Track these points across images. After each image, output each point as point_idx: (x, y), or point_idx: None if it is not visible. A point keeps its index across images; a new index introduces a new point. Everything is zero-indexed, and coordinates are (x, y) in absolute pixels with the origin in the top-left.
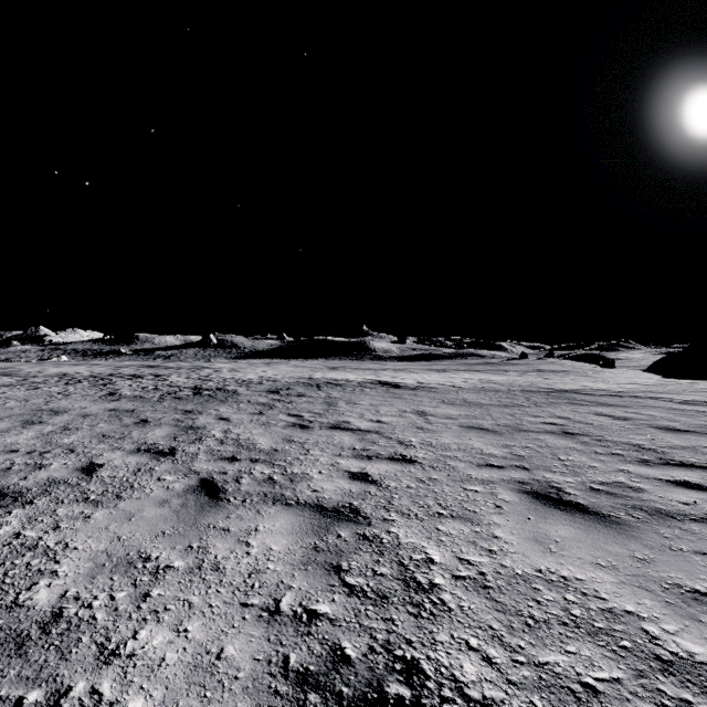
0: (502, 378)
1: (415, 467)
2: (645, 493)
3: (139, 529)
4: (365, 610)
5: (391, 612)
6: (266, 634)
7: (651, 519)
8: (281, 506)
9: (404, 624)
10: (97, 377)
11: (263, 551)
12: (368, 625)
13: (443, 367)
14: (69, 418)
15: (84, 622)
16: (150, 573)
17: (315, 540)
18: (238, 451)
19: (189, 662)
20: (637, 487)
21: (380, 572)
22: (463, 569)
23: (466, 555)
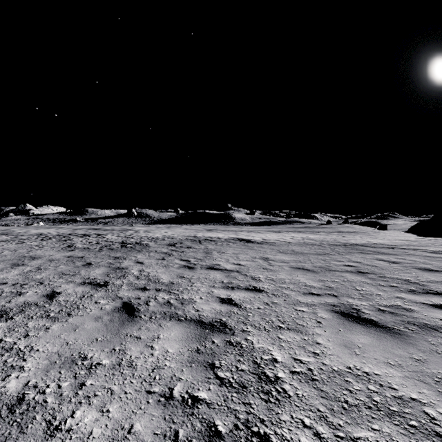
0: (316, 236)
1: (263, 295)
2: (415, 312)
3: (81, 337)
4: (231, 396)
5: (249, 398)
6: (163, 414)
7: (421, 331)
8: (175, 321)
9: (258, 407)
10: (61, 235)
11: (162, 353)
12: (233, 408)
13: (278, 229)
14: (41, 261)
15: (39, 404)
16: (86, 369)
17: (197, 345)
18: (148, 283)
19: (109, 435)
20: (410, 309)
21: (241, 368)
22: (297, 366)
23: (299, 356)
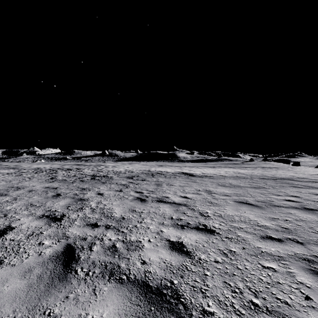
0: (244, 171)
1: (216, 238)
2: None
3: None
4: None
5: None
6: None
7: None
8: (114, 283)
9: None
10: (51, 169)
11: None
12: None
13: (213, 165)
14: (21, 192)
15: None
16: None
17: None
18: (100, 218)
19: None
20: None
21: None
22: None
23: None
